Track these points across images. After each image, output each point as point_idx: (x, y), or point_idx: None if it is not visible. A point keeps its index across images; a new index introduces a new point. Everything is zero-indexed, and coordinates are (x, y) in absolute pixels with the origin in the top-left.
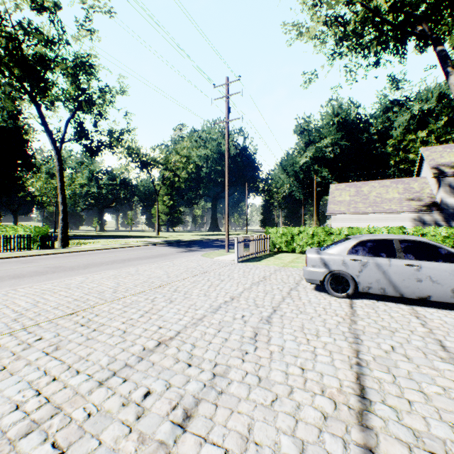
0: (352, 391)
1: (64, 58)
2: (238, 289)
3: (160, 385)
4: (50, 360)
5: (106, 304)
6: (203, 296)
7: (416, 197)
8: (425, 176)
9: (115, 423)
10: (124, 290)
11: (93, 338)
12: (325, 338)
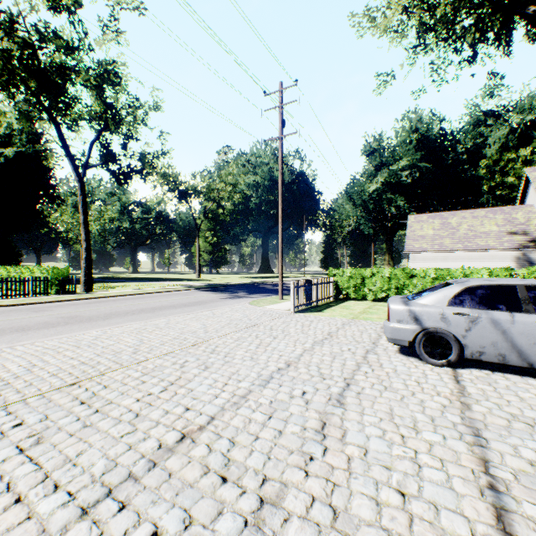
0: None
1: (85, 65)
2: (296, 351)
3: (175, 520)
4: (21, 463)
5: (121, 370)
6: (250, 360)
7: (520, 230)
8: (531, 203)
9: None
10: (147, 350)
11: (92, 425)
12: (428, 433)
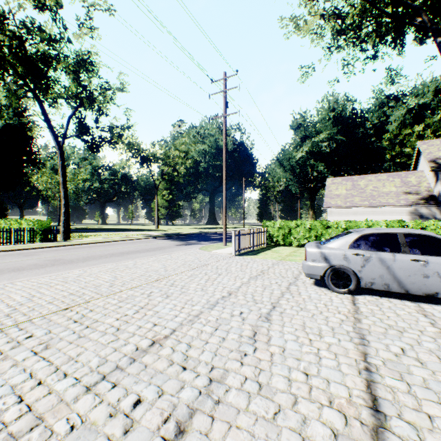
0: (364, 402)
1: (65, 55)
2: (236, 284)
3: (152, 392)
4: (37, 361)
5: (102, 299)
6: (200, 290)
7: (413, 191)
8: (422, 169)
9: (99, 439)
10: (121, 284)
11: (85, 336)
12: (328, 338)
